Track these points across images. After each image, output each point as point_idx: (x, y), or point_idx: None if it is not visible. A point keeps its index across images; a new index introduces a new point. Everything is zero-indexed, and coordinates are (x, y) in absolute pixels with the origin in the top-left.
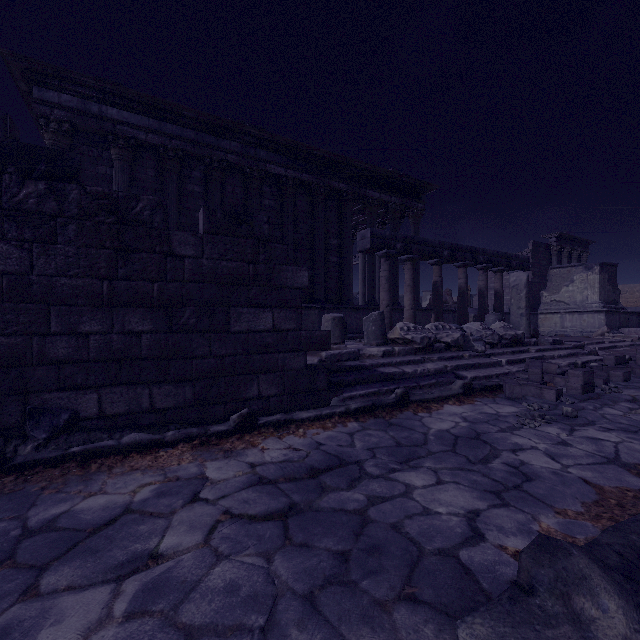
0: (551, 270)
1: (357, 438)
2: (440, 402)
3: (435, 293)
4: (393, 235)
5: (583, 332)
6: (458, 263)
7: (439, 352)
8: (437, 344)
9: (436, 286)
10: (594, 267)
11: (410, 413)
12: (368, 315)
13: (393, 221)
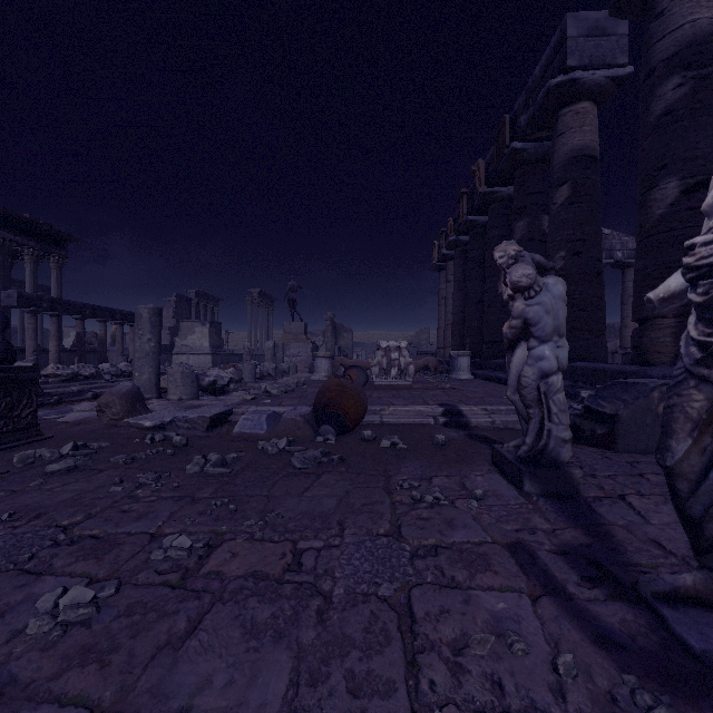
0: (182, 322)
1: (39, 412)
2: (80, 402)
3: (79, 341)
4: (40, 297)
5: (200, 367)
6: (99, 319)
7: (81, 381)
8: (79, 377)
9: (80, 336)
10: (207, 324)
11: (63, 406)
12: (25, 360)
13: (31, 264)
